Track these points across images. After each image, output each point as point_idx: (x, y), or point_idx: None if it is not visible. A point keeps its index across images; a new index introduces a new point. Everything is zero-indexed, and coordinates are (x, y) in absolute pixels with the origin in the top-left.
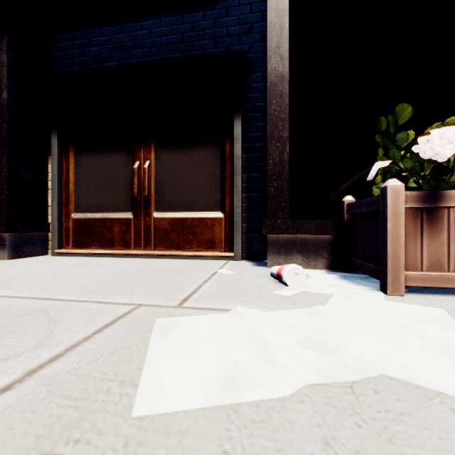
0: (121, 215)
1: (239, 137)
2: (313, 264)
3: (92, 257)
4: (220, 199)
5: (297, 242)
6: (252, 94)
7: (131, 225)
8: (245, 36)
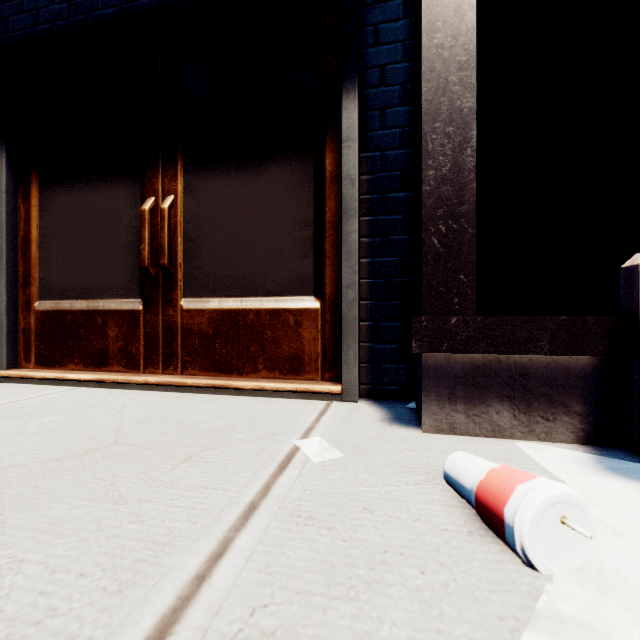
0: (122, 303)
1: (352, 135)
2: (544, 428)
3: (66, 385)
4: (312, 270)
5: (499, 371)
6: (381, 45)
7: (140, 323)
8: None
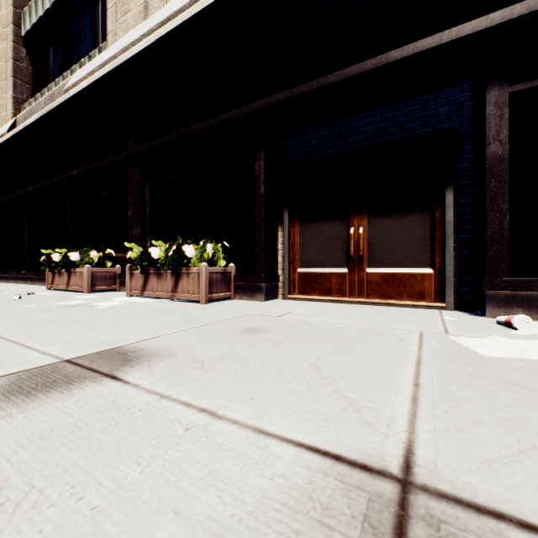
0: (338, 270)
1: (450, 205)
2: (535, 317)
3: (316, 301)
4: (429, 257)
5: (517, 297)
6: (462, 164)
7: (346, 278)
8: (455, 115)
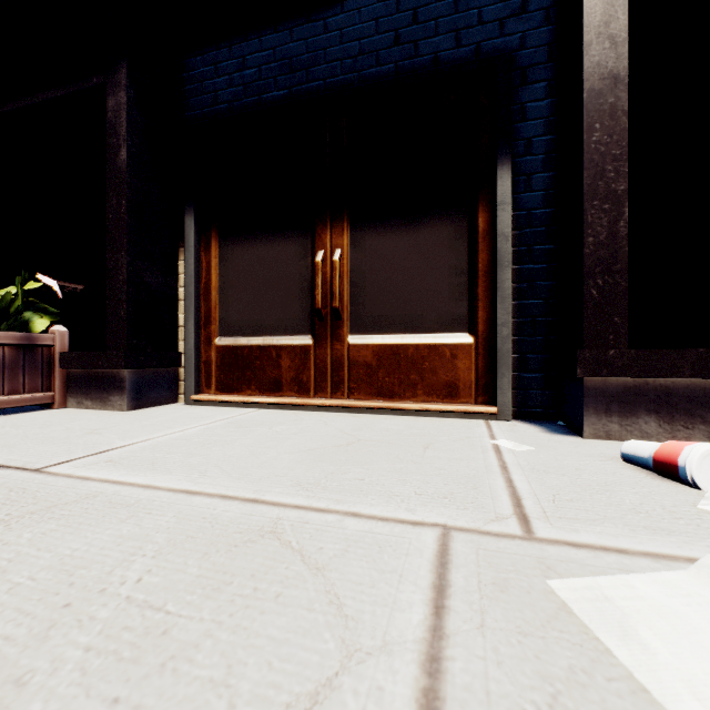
0: (294, 339)
1: (506, 200)
2: (684, 434)
3: (249, 407)
4: (466, 311)
5: (647, 391)
6: (528, 121)
7: (310, 356)
8: (514, 19)
